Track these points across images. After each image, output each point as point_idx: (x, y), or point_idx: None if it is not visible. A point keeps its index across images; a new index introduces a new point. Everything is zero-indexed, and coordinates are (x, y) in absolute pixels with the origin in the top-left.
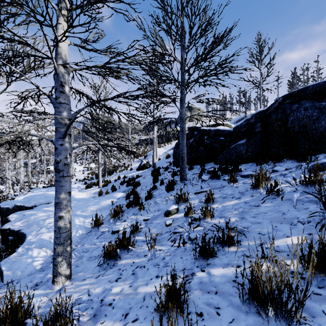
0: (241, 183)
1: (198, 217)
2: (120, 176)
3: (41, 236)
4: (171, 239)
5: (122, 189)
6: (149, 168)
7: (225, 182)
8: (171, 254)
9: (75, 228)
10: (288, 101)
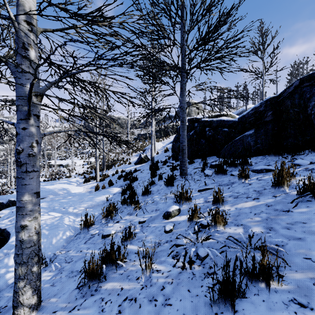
0: (254, 179)
1: (207, 223)
2: (119, 170)
3: None
4: (172, 253)
5: (119, 184)
6: (147, 162)
7: (234, 178)
8: (174, 281)
9: (62, 230)
10: (306, 84)
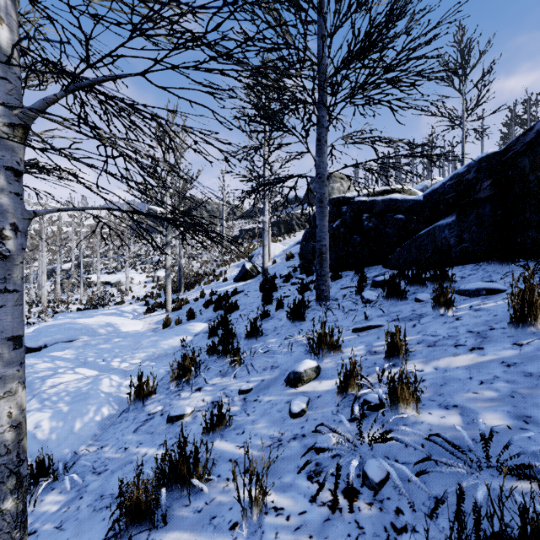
0: (465, 309)
1: (379, 400)
2: (206, 292)
3: None
4: (308, 466)
5: (206, 316)
6: (256, 278)
7: (422, 306)
8: None
9: (95, 403)
10: None
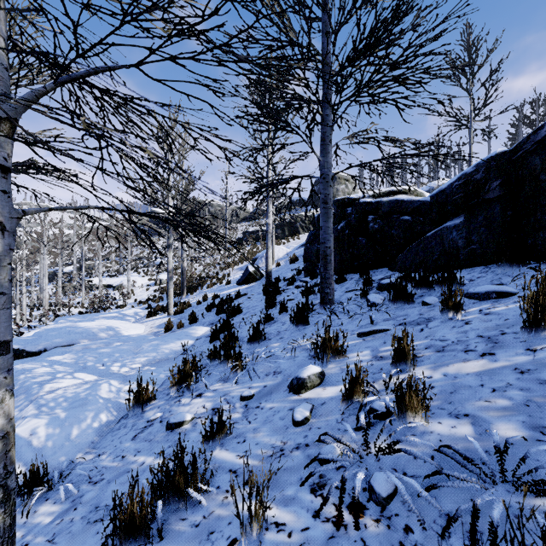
0: (474, 313)
1: (386, 408)
2: (209, 295)
3: (18, 425)
4: (311, 478)
5: (208, 320)
6: (260, 281)
7: (430, 310)
8: None
9: (93, 409)
10: None
